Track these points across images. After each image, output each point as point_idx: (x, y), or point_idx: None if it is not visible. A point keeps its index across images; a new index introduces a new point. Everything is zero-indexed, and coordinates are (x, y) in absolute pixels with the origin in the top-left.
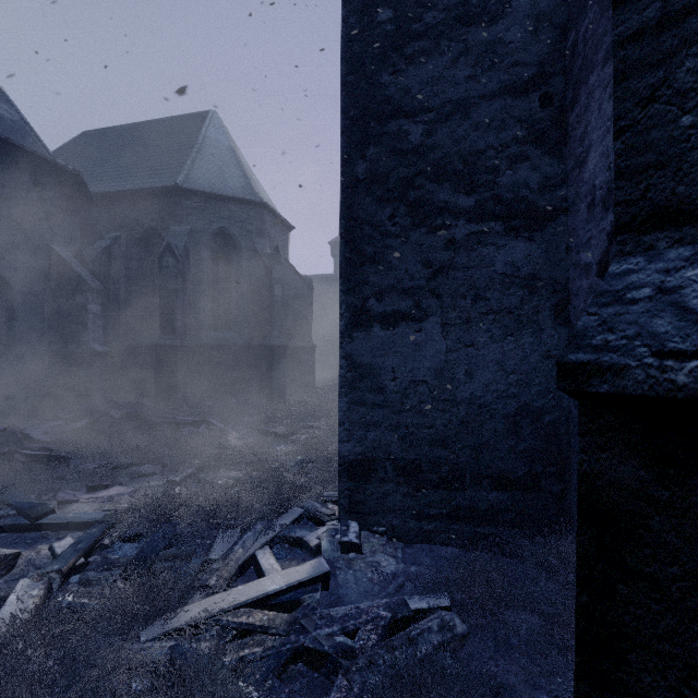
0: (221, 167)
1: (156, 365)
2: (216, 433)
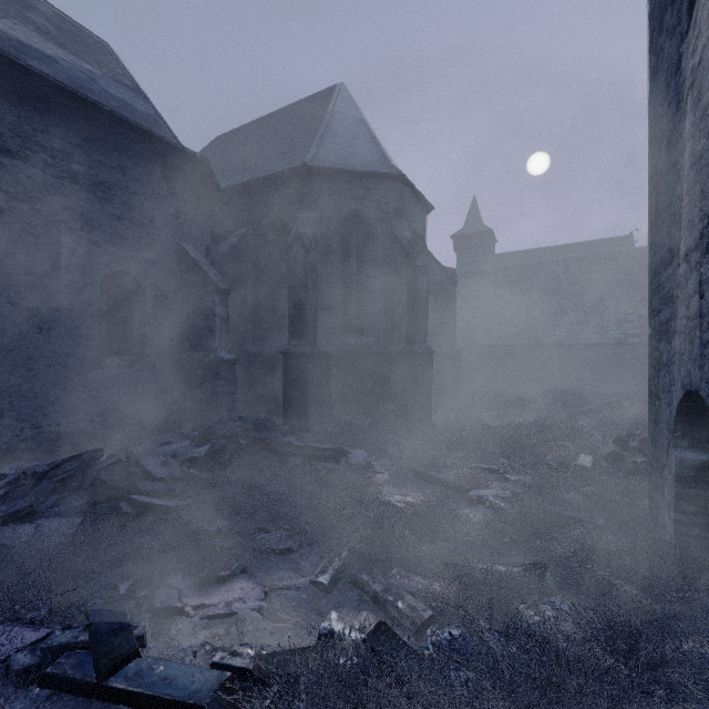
0: (352, 141)
1: (284, 377)
2: (359, 472)
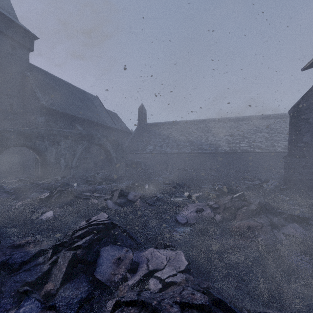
0: None
1: None
2: None
